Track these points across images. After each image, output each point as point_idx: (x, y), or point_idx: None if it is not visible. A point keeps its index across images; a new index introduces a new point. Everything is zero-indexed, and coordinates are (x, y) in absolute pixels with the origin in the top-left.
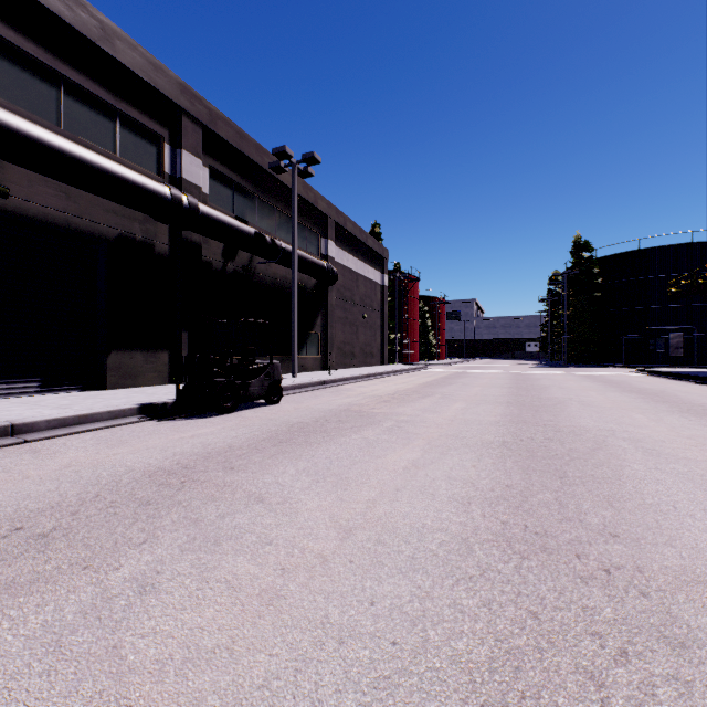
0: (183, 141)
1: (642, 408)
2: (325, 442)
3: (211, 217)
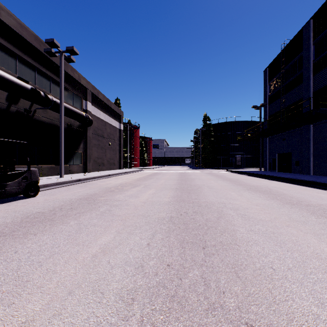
0: None
1: (233, 188)
2: (42, 232)
3: None
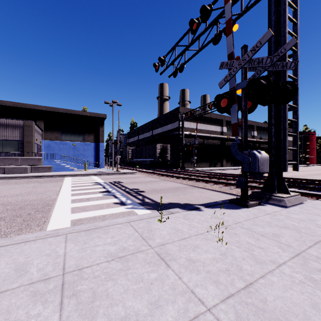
0: (254, 130)
1: None
2: None
3: (259, 141)
